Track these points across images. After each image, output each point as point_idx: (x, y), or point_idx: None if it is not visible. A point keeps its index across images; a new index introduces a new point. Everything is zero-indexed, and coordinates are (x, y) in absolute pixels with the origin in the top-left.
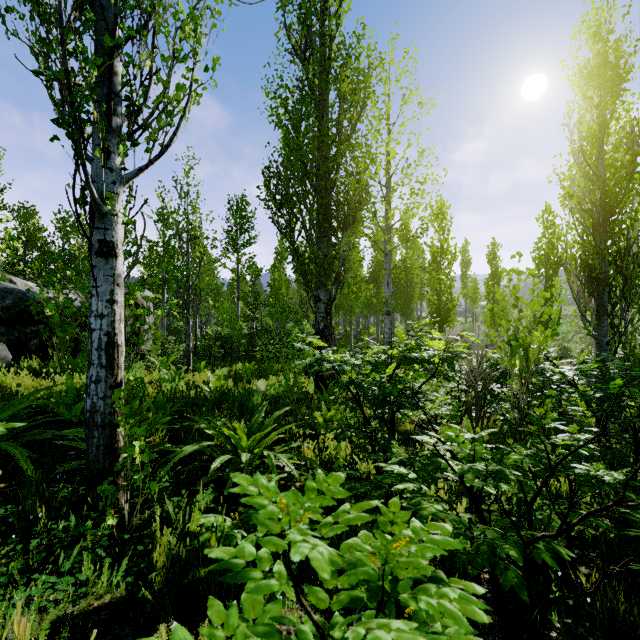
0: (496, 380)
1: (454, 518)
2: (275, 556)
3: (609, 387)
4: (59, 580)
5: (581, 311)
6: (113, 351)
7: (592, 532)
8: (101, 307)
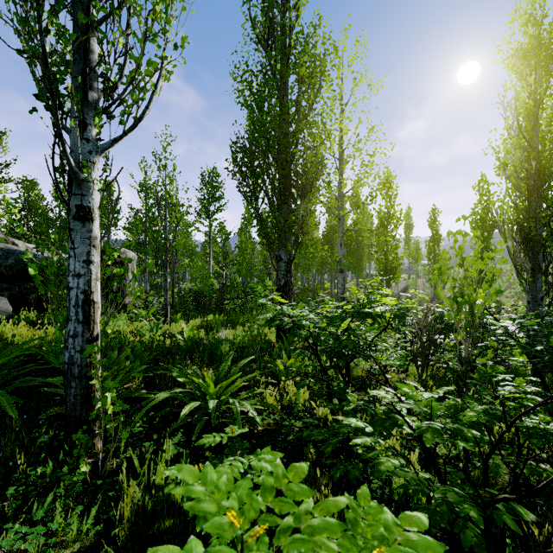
0: (440, 332)
1: (413, 477)
2: None
3: (549, 341)
4: (30, 529)
5: (517, 269)
6: (89, 308)
7: (536, 477)
8: (78, 267)
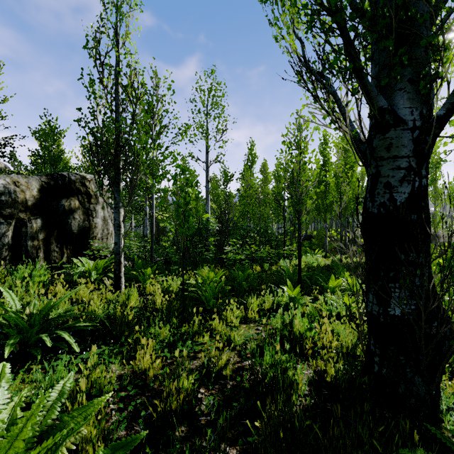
0: None
1: None
2: None
3: None
4: None
5: None
6: None
7: None
8: None
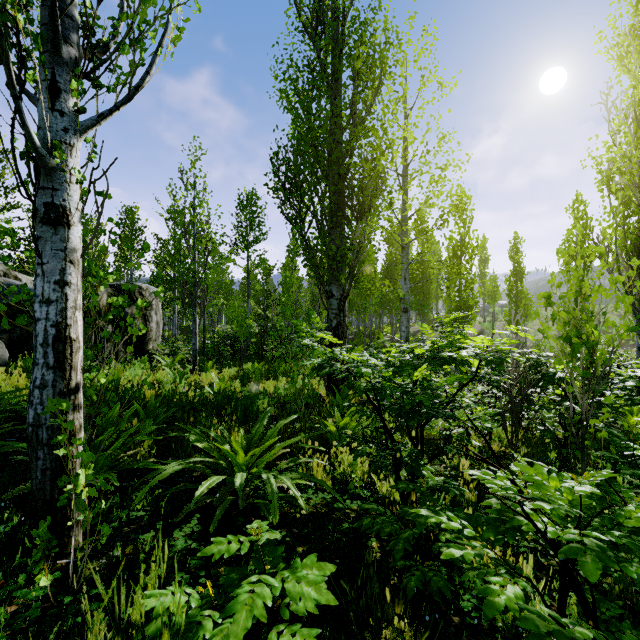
0: (535, 384)
1: (558, 629)
2: (268, 634)
3: None
4: None
5: (634, 305)
6: (64, 347)
7: None
8: (48, 290)
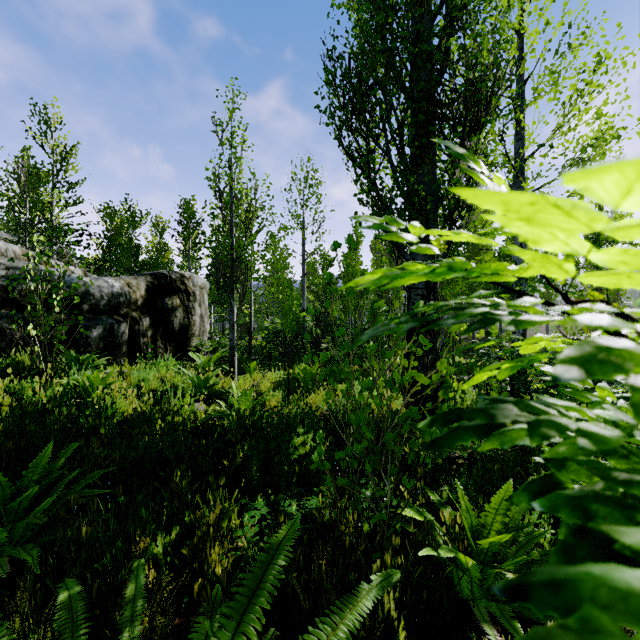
0: None
1: None
2: None
3: None
4: None
5: None
6: None
7: None
8: None
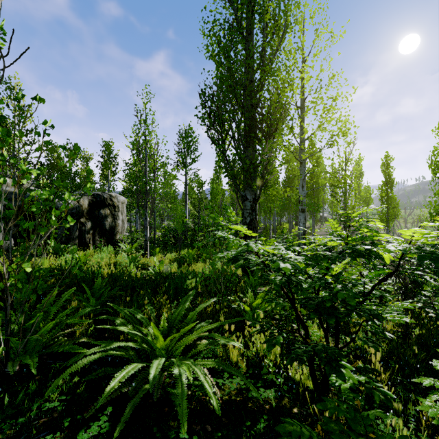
0: (428, 273)
1: None
2: None
3: None
4: None
5: None
6: None
7: None
8: None
